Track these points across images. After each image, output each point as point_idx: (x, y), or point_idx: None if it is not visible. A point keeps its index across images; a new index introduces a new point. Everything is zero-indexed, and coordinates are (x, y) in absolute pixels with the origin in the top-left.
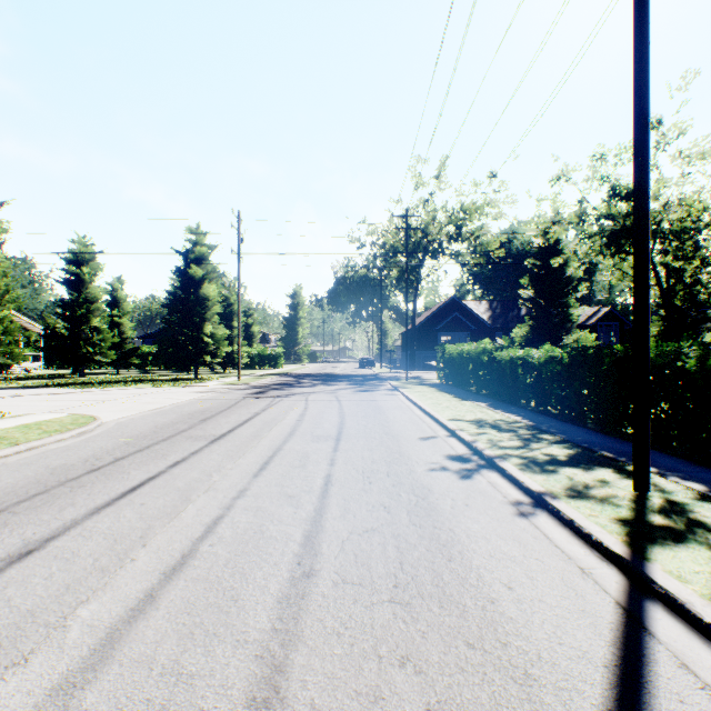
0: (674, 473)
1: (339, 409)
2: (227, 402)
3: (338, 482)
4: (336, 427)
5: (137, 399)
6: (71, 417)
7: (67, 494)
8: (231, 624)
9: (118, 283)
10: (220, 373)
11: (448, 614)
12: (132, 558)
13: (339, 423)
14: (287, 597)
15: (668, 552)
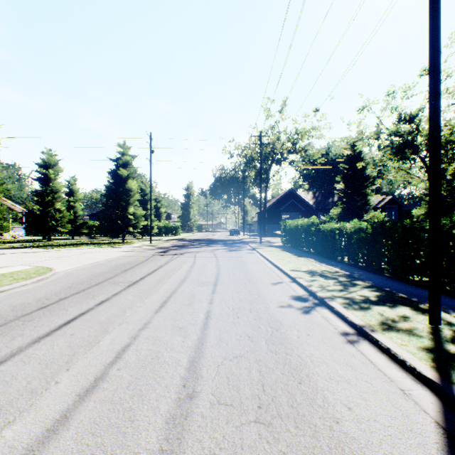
0: (454, 310)
1: (216, 263)
2: (141, 258)
3: (215, 317)
4: (214, 275)
5: (82, 256)
6: (35, 268)
7: (19, 327)
8: (126, 445)
9: (73, 180)
10: (139, 239)
11: (303, 435)
12: (57, 381)
13: (216, 273)
14: (173, 417)
15: None
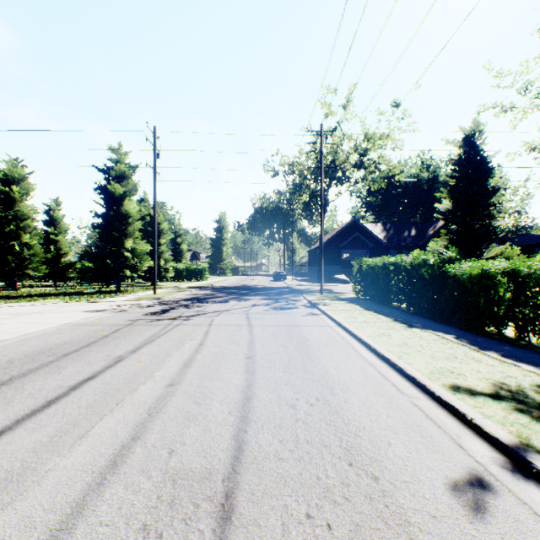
0: None
1: (248, 346)
2: (102, 330)
3: None
4: (233, 414)
5: None
6: None
7: None
8: None
9: (54, 204)
10: (147, 286)
11: None
12: None
13: (242, 397)
14: None
15: None
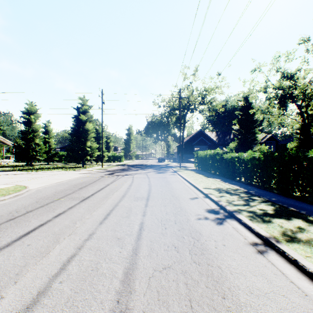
0: None
1: (148, 182)
2: (94, 178)
3: (147, 228)
4: (146, 192)
5: (51, 177)
6: (14, 186)
7: None
8: None
9: (48, 123)
10: (94, 164)
11: None
12: (2, 296)
13: (148, 190)
14: None
15: None
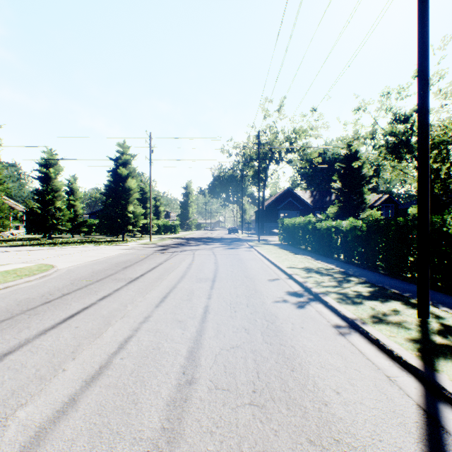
0: (443, 305)
1: (215, 260)
2: (141, 256)
3: (213, 311)
4: (212, 272)
5: (83, 254)
6: (37, 265)
7: (25, 320)
8: (130, 424)
9: (73, 179)
10: (139, 237)
11: (293, 415)
12: (64, 368)
13: (214, 270)
14: (173, 400)
15: (450, 365)
